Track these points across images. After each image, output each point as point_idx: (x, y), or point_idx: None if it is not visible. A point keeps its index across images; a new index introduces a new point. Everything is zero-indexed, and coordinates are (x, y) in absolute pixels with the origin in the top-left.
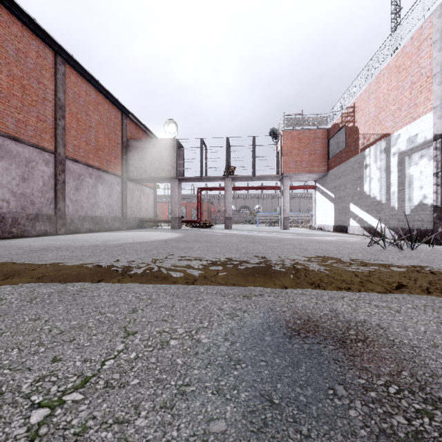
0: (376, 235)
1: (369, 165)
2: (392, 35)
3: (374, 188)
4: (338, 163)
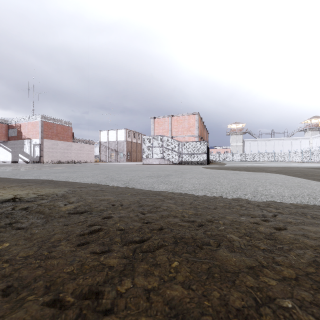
0: (28, 163)
1: (26, 144)
2: (32, 116)
3: (27, 151)
4: (14, 139)
